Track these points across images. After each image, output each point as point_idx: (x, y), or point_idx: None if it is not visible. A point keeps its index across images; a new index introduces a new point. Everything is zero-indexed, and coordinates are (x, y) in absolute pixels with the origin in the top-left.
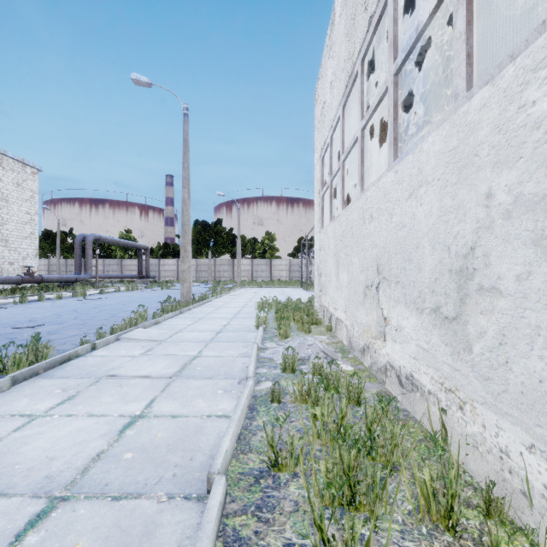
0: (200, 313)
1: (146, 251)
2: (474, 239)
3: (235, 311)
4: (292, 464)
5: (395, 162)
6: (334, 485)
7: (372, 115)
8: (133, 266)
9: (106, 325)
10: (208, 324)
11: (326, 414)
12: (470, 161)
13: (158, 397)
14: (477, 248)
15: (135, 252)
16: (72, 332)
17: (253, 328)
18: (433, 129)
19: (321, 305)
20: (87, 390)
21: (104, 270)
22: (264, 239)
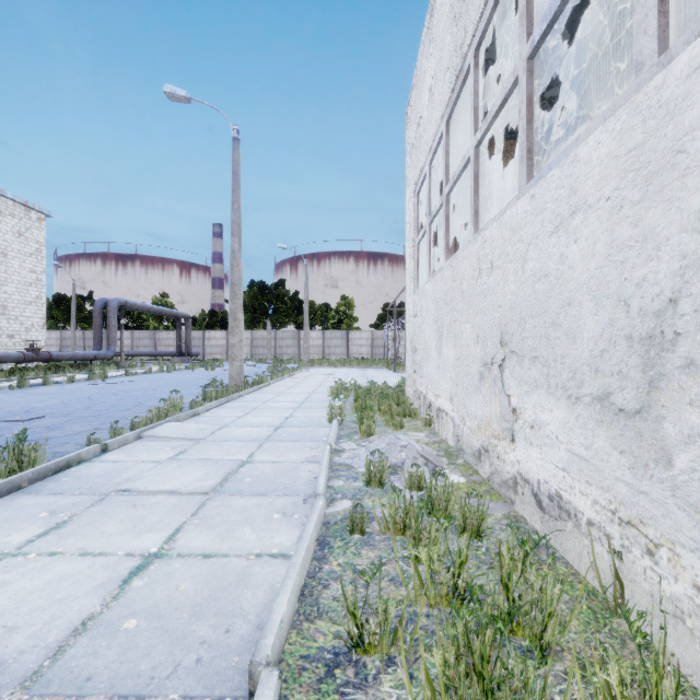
0: (254, 401)
1: (187, 321)
2: (677, 286)
3: (301, 399)
4: (386, 643)
5: (529, 184)
6: (460, 694)
7: (491, 124)
8: (170, 340)
9: (127, 417)
10: (264, 416)
11: (436, 558)
12: (668, 162)
13: (186, 525)
14: (682, 299)
15: (173, 322)
16: (79, 426)
17: (324, 422)
18: (596, 125)
19: (416, 391)
20: (86, 512)
21: (133, 345)
22: (339, 306)
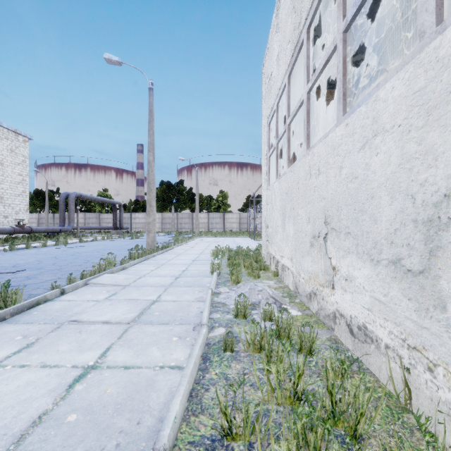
0: (162, 259)
1: (120, 207)
2: (450, 185)
3: (193, 258)
4: (247, 433)
5: (344, 116)
6: None
7: (318, 77)
8: (109, 219)
9: (79, 270)
10: (168, 269)
11: (282, 371)
12: (444, 99)
13: (114, 345)
14: None
15: (111, 208)
16: (47, 276)
17: (208, 273)
18: (391, 75)
19: (268, 253)
20: (47, 336)
21: (85, 222)
22: (218, 197)
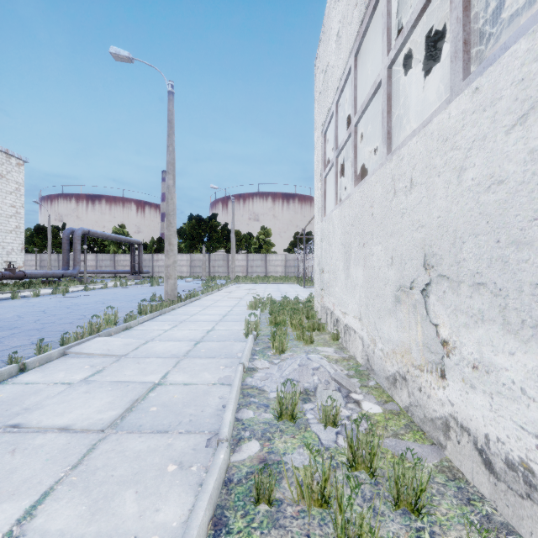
0: (183, 314)
1: (139, 246)
2: None
3: (224, 312)
4: None
5: (468, 79)
6: None
7: (408, 36)
8: (126, 261)
9: (66, 330)
10: (188, 329)
11: None
12: None
13: (59, 485)
14: None
15: (129, 247)
16: (17, 341)
17: (242, 336)
18: None
19: (324, 306)
20: None
21: (97, 265)
22: (259, 234)
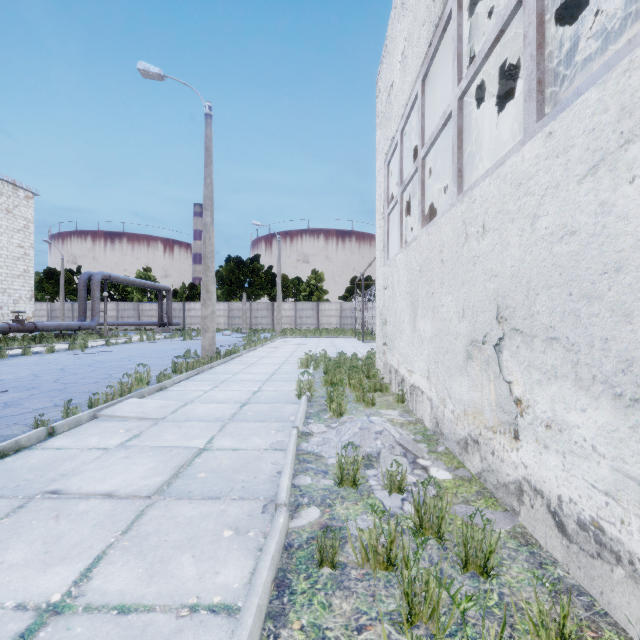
0: (224, 373)
1: (168, 293)
2: None
3: (271, 370)
4: None
5: (542, 122)
6: None
7: (481, 66)
8: (153, 311)
9: (91, 391)
10: (231, 390)
11: None
12: None
13: (111, 549)
14: None
15: (155, 295)
16: (38, 403)
17: (293, 397)
18: None
19: (387, 364)
20: None
21: (118, 316)
22: (310, 279)
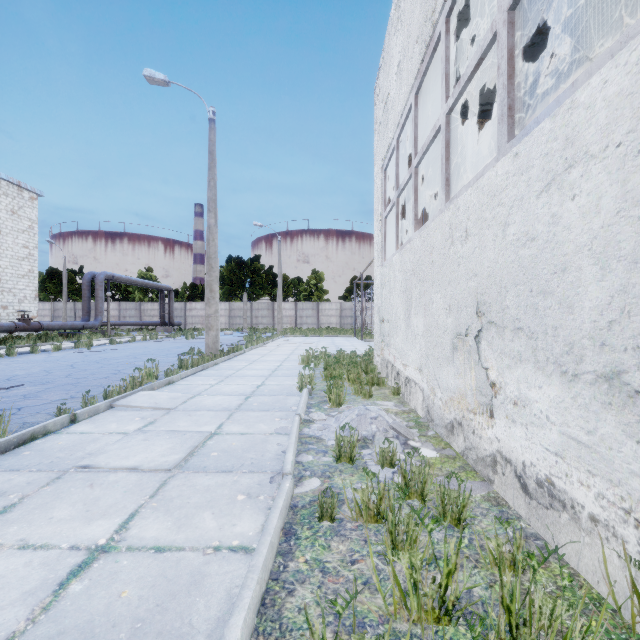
0: (228, 369)
1: (169, 293)
2: None
3: (273, 366)
4: None
5: (511, 143)
6: None
7: (465, 87)
8: (155, 311)
9: (103, 385)
10: (236, 384)
11: (420, 565)
12: None
13: (143, 509)
14: None
15: (157, 294)
16: (55, 395)
17: (295, 390)
18: (601, 63)
19: (384, 359)
20: (38, 493)
21: (120, 316)
22: (310, 279)
